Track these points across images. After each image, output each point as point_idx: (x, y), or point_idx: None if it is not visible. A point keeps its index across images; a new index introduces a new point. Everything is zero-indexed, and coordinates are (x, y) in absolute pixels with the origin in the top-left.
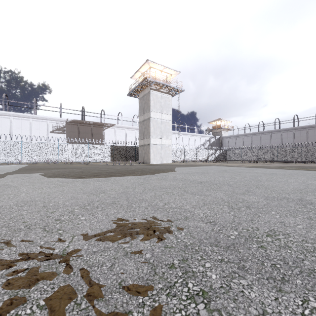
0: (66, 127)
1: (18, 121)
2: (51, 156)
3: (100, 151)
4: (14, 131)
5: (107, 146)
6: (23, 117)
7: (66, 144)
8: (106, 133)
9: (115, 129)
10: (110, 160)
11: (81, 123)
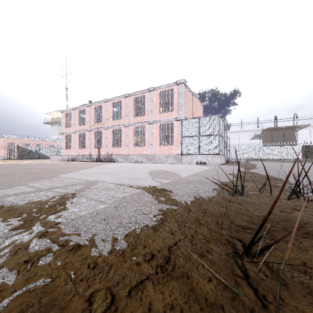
0: (262, 134)
1: (233, 134)
2: (253, 155)
3: (291, 151)
4: (230, 141)
5: (298, 146)
6: (235, 132)
7: (263, 147)
8: (299, 133)
9: (310, 128)
10: (301, 158)
11: (273, 129)
